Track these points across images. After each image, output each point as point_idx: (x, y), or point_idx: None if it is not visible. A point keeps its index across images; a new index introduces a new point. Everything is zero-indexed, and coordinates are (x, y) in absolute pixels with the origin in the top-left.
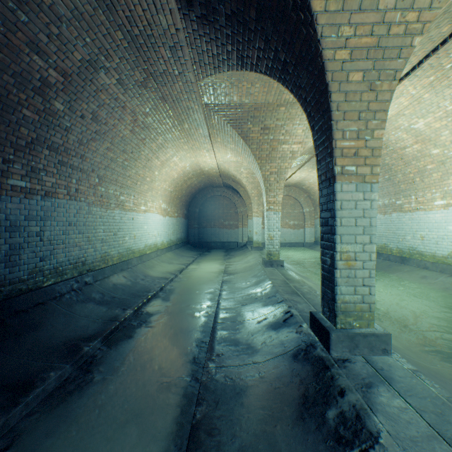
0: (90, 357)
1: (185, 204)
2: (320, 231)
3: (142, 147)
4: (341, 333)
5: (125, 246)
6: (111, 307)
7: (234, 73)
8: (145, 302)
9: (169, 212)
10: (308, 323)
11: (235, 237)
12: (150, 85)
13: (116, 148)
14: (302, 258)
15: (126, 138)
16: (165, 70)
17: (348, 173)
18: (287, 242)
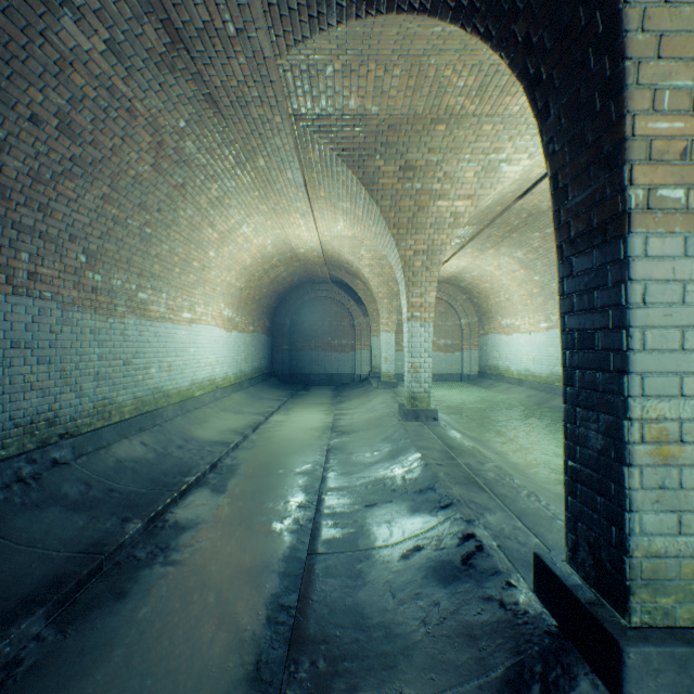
0: (3, 666)
1: (267, 311)
2: (562, 361)
3: (179, 203)
4: (654, 649)
5: (149, 384)
6: (97, 516)
7: (352, 30)
8: (176, 499)
9: (239, 323)
10: (524, 573)
11: (350, 366)
12: (182, 63)
13: (125, 199)
14: (462, 400)
15: (143, 179)
16: (207, 23)
17: (665, 206)
18: (435, 374)
